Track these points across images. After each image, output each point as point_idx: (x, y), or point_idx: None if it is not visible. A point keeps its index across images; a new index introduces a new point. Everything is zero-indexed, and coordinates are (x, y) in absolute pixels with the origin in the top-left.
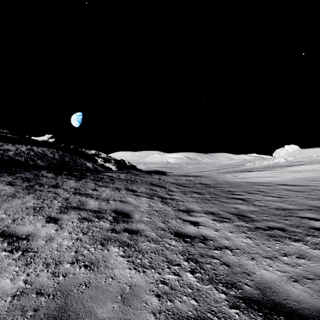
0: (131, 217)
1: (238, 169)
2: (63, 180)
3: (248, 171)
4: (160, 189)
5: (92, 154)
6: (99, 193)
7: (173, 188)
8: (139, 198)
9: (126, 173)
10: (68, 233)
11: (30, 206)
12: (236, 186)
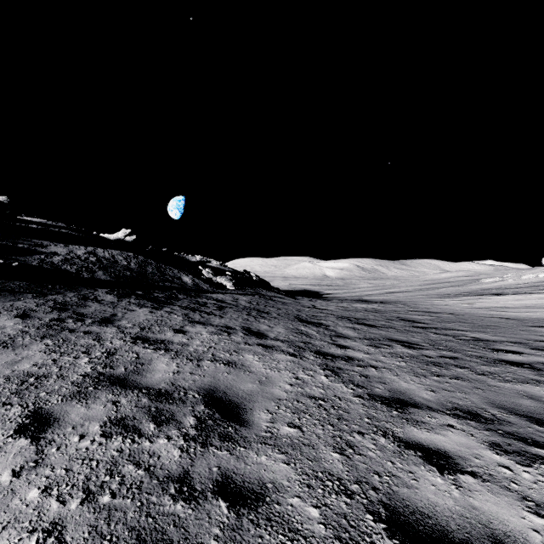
0: (245, 422)
1: (468, 290)
2: (129, 307)
3: (494, 294)
4: (317, 330)
5: (197, 261)
6: (186, 340)
7: (344, 330)
8: (272, 356)
9: (251, 295)
10: (41, 492)
11: (20, 373)
12: (488, 327)
